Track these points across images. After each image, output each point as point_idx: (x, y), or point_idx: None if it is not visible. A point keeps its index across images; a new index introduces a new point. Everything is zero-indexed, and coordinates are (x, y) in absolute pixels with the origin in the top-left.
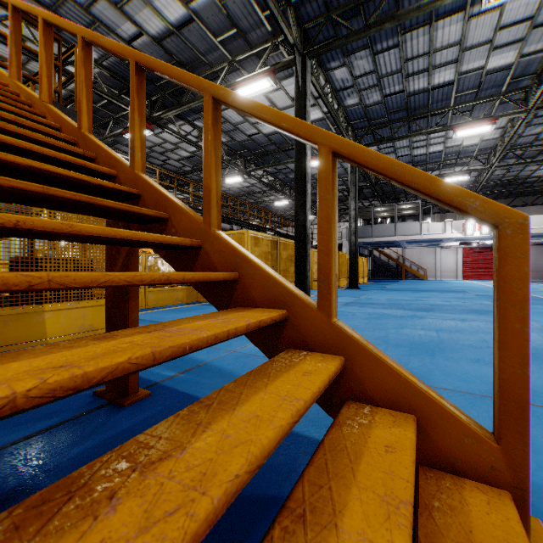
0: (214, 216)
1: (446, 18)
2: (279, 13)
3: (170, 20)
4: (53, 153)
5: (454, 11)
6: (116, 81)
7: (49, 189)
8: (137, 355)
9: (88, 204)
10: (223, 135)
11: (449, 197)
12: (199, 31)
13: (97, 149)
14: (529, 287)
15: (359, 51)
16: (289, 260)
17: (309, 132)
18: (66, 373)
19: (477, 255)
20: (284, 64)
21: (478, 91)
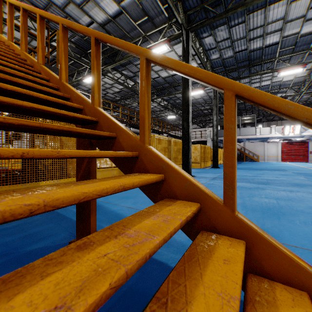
0: (146, 136)
1: (276, 3)
2: (173, 5)
3: (109, 13)
4: (45, 96)
5: None
6: (79, 49)
7: (43, 124)
8: (115, 278)
9: (68, 132)
10: (138, 78)
11: None
12: (126, 19)
13: (71, 92)
14: None
15: (220, 26)
16: (178, 152)
17: (217, 81)
18: None
19: (290, 147)
20: (175, 36)
21: (294, 47)
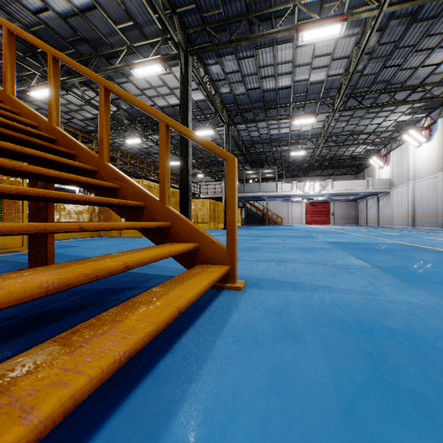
0: (105, 154)
1: (282, 44)
2: (166, 18)
3: (74, 4)
4: None
5: (287, 40)
6: (21, 44)
7: (3, 129)
8: (66, 193)
9: (26, 140)
10: (124, 103)
11: (210, 148)
12: (101, 18)
13: (21, 107)
14: (235, 184)
15: (227, 55)
16: (177, 205)
17: (155, 114)
18: (41, 190)
19: (314, 208)
20: (172, 56)
21: (306, 94)
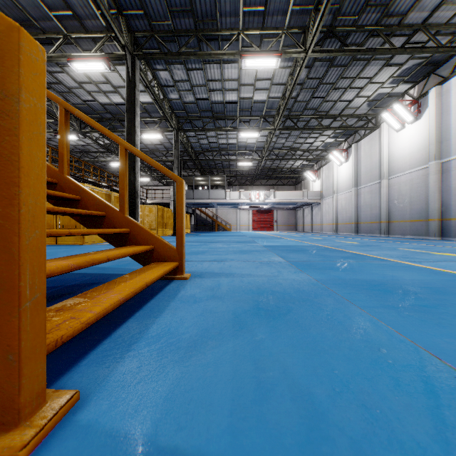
0: (65, 169)
1: (229, 63)
2: (112, 19)
3: None
4: None
5: (232, 61)
6: None
7: None
8: (48, 206)
9: None
10: (56, 94)
11: (163, 171)
12: None
13: None
14: (183, 200)
15: (176, 64)
16: None
17: (115, 139)
18: None
19: (260, 215)
20: (117, 56)
21: (251, 111)
